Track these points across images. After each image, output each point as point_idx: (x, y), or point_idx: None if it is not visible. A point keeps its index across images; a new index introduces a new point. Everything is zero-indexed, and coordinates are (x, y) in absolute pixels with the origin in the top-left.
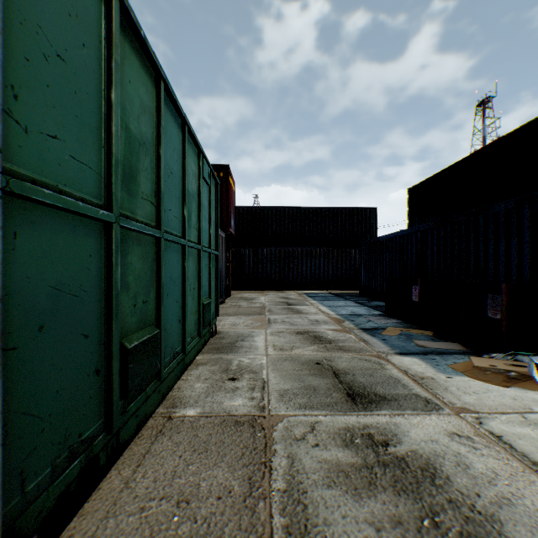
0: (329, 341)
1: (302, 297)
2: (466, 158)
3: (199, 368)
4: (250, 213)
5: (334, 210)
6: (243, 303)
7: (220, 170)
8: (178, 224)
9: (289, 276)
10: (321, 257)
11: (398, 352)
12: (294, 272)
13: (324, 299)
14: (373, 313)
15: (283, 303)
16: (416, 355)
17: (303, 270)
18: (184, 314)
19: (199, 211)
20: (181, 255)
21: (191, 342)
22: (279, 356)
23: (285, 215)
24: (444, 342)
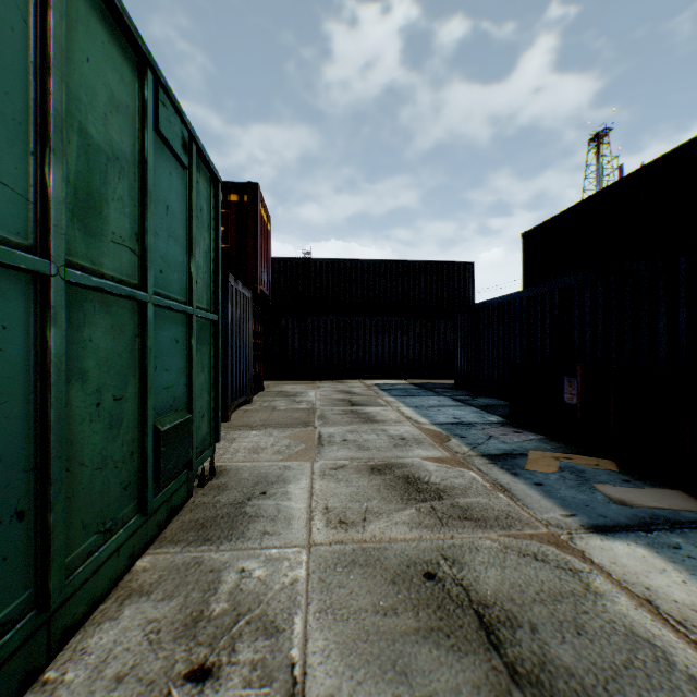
0: (438, 492)
1: (371, 390)
2: (618, 182)
3: (124, 614)
4: (295, 268)
5: (415, 265)
6: (281, 402)
7: (244, 191)
8: (9, 204)
9: (352, 360)
10: (398, 332)
11: (587, 524)
12: (359, 353)
13: (406, 394)
14: (490, 421)
15: (344, 401)
16: (630, 532)
17: (372, 350)
18: (46, 488)
19: (143, 208)
20: (37, 305)
21: (101, 545)
22: (337, 550)
23: (346, 271)
24: (652, 489)
